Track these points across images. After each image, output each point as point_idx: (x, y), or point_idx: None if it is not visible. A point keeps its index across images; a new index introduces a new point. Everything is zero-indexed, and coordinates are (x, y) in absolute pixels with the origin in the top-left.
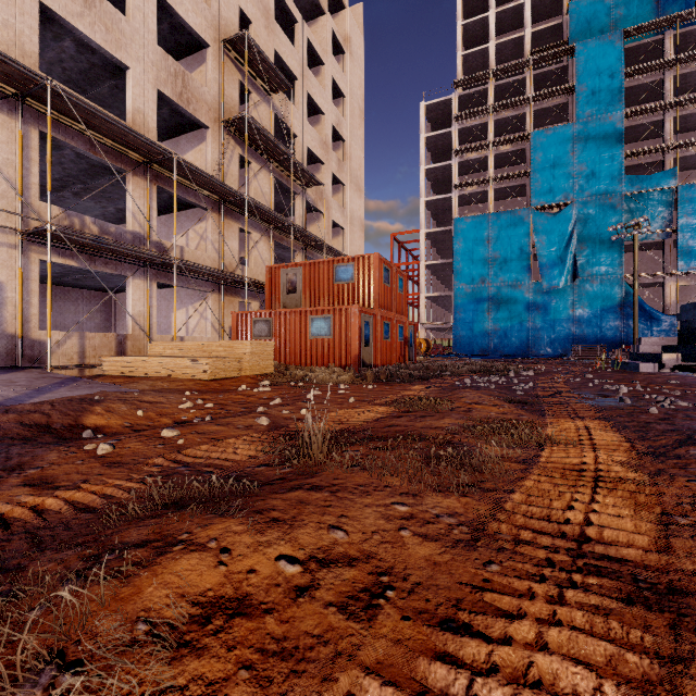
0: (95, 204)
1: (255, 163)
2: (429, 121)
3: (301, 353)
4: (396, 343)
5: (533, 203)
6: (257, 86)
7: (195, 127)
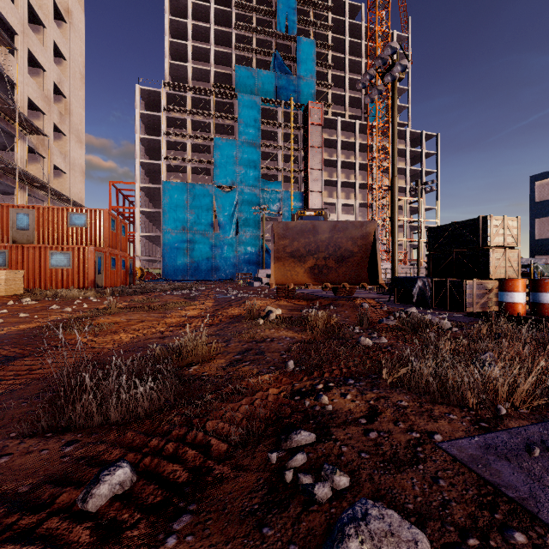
0: None
1: None
2: (143, 100)
3: (41, 279)
4: (120, 271)
5: (215, 183)
6: None
7: None
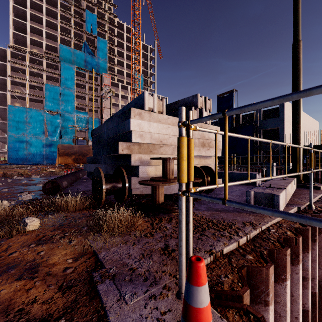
0: None
1: None
2: None
3: None
4: None
5: (46, 109)
6: None
7: None
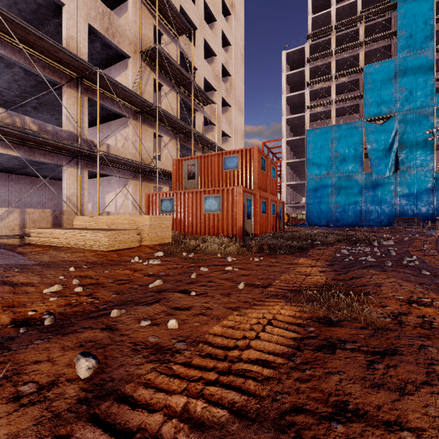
0: (50, 117)
1: (165, 86)
2: (288, 64)
3: (197, 225)
4: (270, 216)
5: (365, 117)
6: (167, 30)
7: (121, 58)
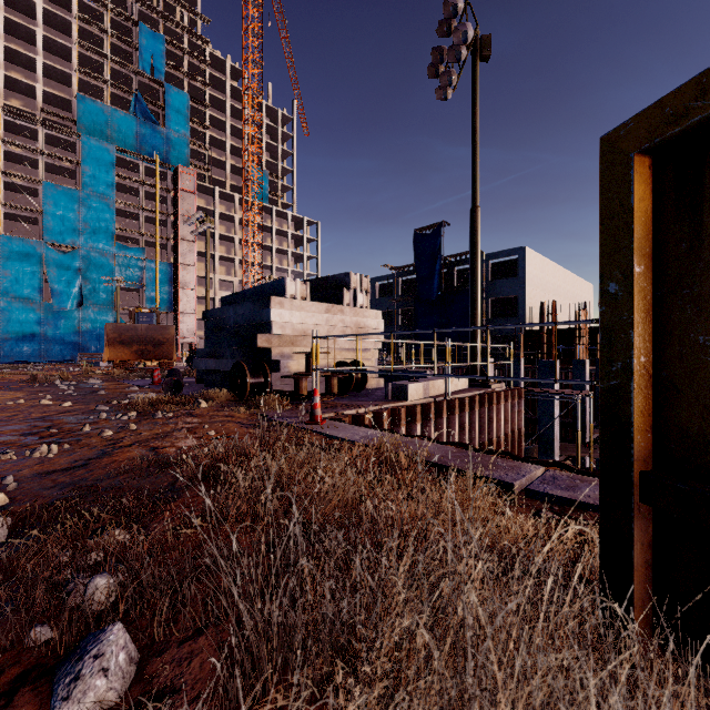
0: None
1: None
2: None
3: None
4: None
5: (45, 239)
6: None
7: None
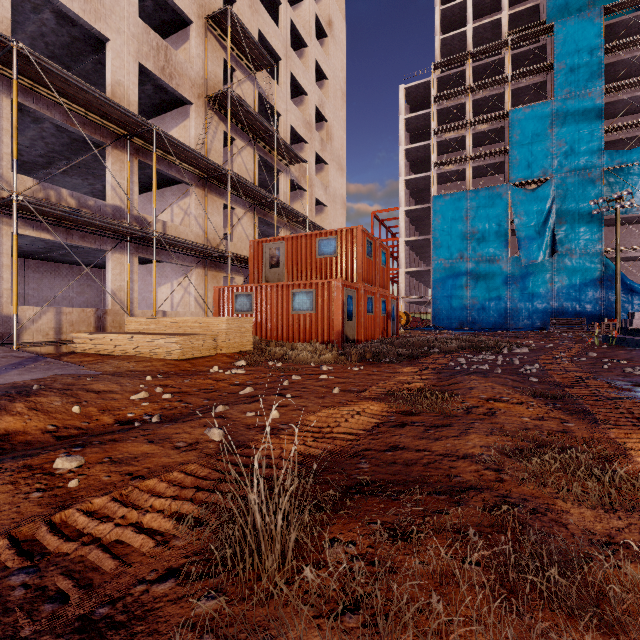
0: (82, 182)
1: (238, 140)
2: (408, 103)
3: (283, 329)
4: (379, 317)
5: (511, 180)
6: (241, 64)
7: (179, 104)
